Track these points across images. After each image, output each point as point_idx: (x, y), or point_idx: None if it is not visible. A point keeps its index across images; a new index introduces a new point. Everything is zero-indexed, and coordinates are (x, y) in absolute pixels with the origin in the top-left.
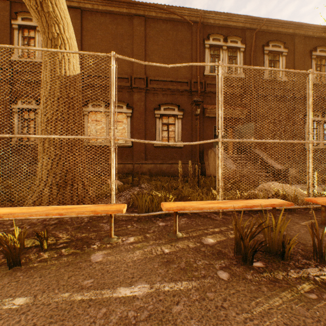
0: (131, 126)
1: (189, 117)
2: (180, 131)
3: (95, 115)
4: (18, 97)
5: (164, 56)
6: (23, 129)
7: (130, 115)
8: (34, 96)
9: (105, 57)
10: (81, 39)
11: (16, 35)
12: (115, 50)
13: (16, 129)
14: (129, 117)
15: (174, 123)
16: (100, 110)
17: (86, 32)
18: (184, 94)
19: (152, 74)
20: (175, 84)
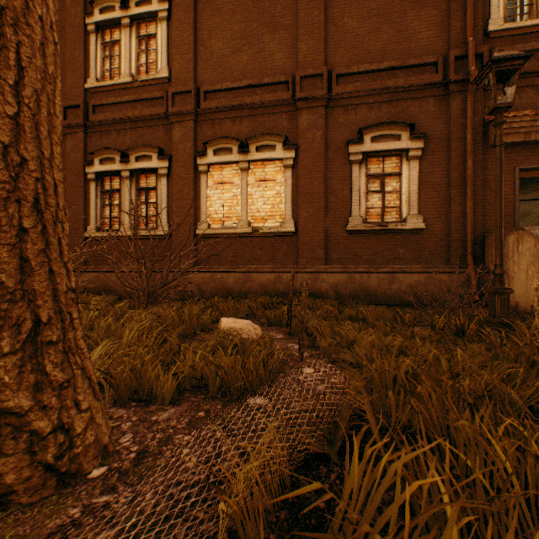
0: (293, 188)
1: (441, 152)
2: (414, 191)
3: (220, 171)
4: (94, 152)
5: (371, 13)
6: (104, 210)
7: (290, 163)
8: (119, 148)
9: (240, 46)
10: (195, 21)
11: (92, 43)
12: (260, 26)
13: (92, 211)
14: (288, 169)
15: (398, 172)
16: (228, 159)
17: (203, 5)
18: (427, 96)
19: (341, 62)
20: (402, 73)
